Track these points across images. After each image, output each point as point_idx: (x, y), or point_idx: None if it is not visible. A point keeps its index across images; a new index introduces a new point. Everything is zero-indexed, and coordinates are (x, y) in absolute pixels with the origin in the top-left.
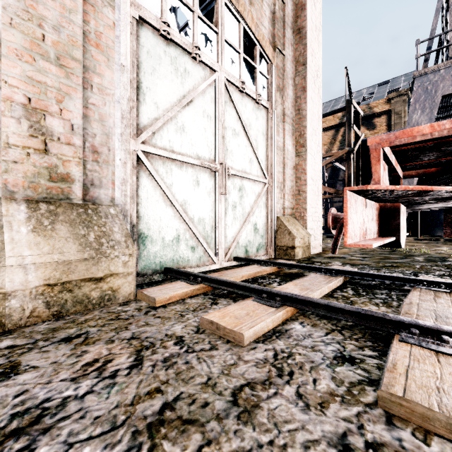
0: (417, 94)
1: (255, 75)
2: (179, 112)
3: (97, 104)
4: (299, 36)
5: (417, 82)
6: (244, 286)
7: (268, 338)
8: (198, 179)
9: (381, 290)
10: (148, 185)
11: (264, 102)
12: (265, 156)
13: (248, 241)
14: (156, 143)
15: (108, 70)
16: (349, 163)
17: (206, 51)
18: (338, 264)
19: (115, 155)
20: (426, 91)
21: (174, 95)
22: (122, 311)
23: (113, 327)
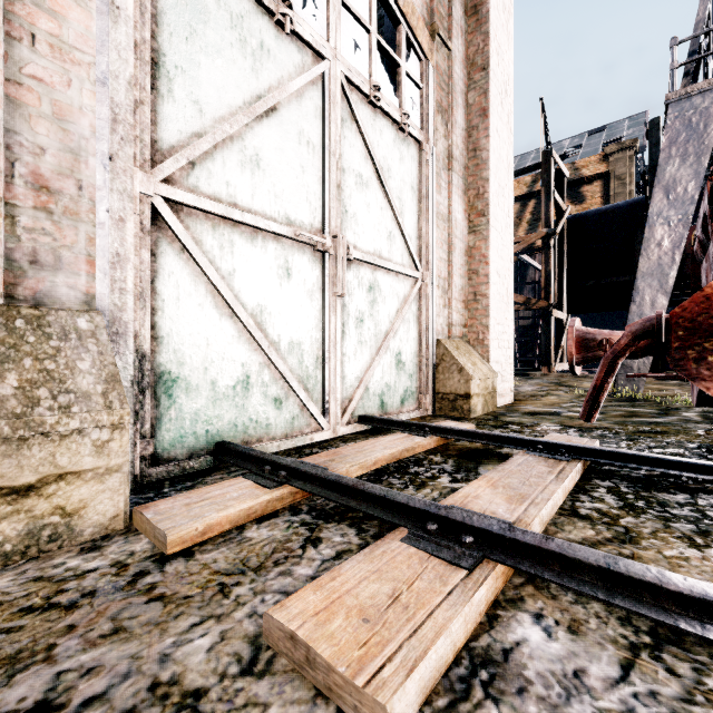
0: (674, 130)
1: (398, 78)
2: (248, 128)
3: (46, 81)
4: (475, 18)
5: (672, 110)
6: (383, 497)
7: (459, 698)
8: (288, 264)
9: (671, 494)
10: (180, 271)
11: (414, 131)
12: (417, 229)
13: (386, 386)
14: (198, 184)
15: (77, 9)
16: (548, 254)
17: (305, 15)
18: (553, 428)
19: (95, 199)
20: (690, 125)
21: (238, 92)
22: (74, 575)
23: (12, 647)
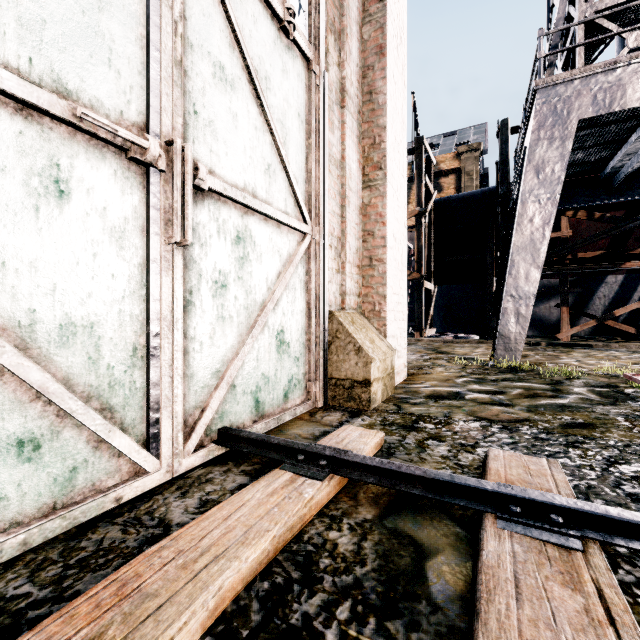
0: (542, 115)
1: None
2: None
3: None
4: None
5: (540, 96)
6: None
7: None
8: (58, 171)
9: None
10: None
11: (302, 41)
12: (305, 171)
13: (263, 377)
14: None
15: None
16: (420, 231)
17: None
18: (473, 425)
19: None
20: (555, 111)
21: None
22: None
23: None
